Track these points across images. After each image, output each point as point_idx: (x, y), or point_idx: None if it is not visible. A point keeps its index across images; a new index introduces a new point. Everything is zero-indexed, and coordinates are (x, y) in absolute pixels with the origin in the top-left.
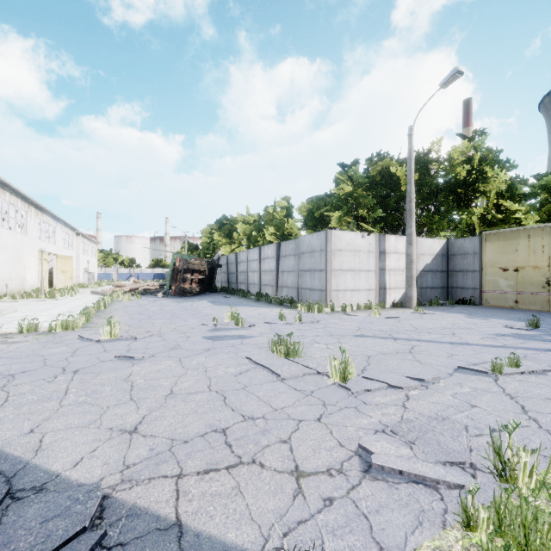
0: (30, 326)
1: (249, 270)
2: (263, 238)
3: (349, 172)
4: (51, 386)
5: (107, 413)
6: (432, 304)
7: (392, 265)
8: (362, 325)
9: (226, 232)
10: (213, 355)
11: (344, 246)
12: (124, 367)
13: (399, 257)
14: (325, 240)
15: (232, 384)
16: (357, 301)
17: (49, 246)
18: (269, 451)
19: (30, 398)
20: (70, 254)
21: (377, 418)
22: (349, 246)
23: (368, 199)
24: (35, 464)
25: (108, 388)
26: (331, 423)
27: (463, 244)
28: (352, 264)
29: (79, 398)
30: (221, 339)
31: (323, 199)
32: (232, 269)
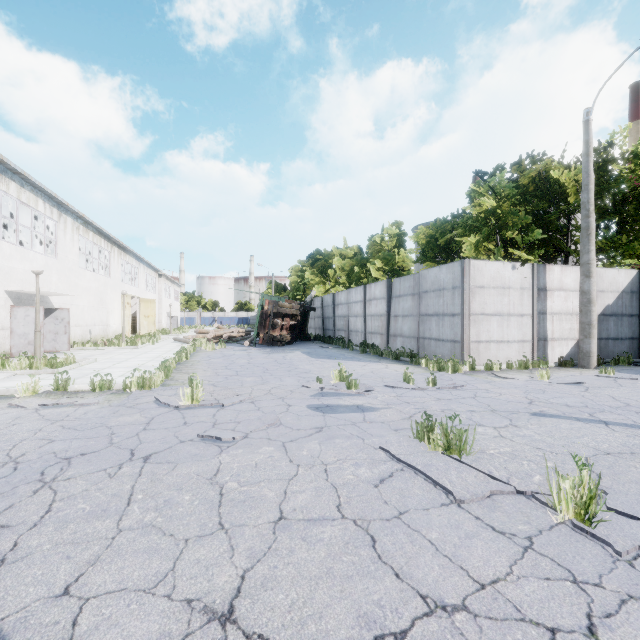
0: (103, 383)
1: (350, 314)
2: (367, 275)
3: (490, 182)
4: (111, 486)
5: (183, 558)
6: (619, 362)
7: (555, 307)
8: (530, 394)
9: (320, 268)
10: (329, 441)
11: (487, 281)
12: (209, 454)
13: (567, 296)
14: (459, 274)
15: (375, 505)
16: (506, 357)
17: (132, 289)
18: None
19: (80, 507)
20: (152, 297)
21: None
22: (495, 281)
23: (517, 217)
24: None
25: (187, 497)
26: None
27: None
28: (498, 306)
29: (146, 514)
30: (334, 411)
31: (449, 221)
32: (329, 313)
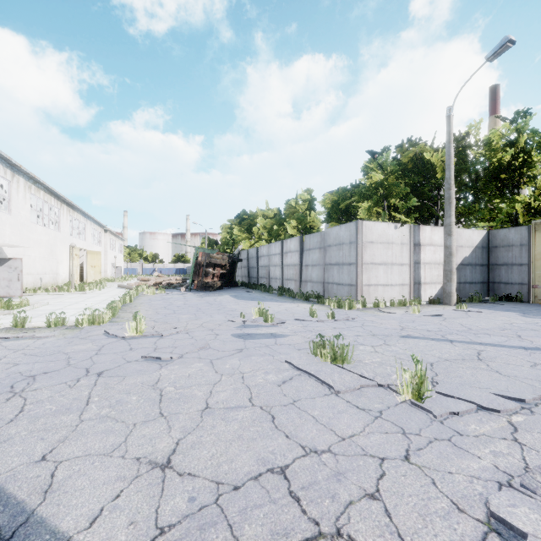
0: (57, 320)
1: (270, 265)
2: (284, 232)
3: (379, 160)
4: (72, 393)
5: (133, 434)
6: (473, 300)
7: (427, 258)
8: (403, 323)
9: (246, 226)
10: (247, 358)
11: (376, 238)
12: (151, 369)
13: (435, 250)
14: (354, 232)
15: (277, 397)
16: (390, 297)
17: (80, 242)
18: (355, 514)
19: (48, 408)
20: (98, 250)
21: (489, 461)
22: (381, 238)
23: (399, 188)
24: (41, 517)
25: (135, 398)
26: (426, 465)
27: (507, 235)
28: (384, 257)
29: (102, 410)
30: (252, 338)
31: (349, 189)
32: (253, 264)
